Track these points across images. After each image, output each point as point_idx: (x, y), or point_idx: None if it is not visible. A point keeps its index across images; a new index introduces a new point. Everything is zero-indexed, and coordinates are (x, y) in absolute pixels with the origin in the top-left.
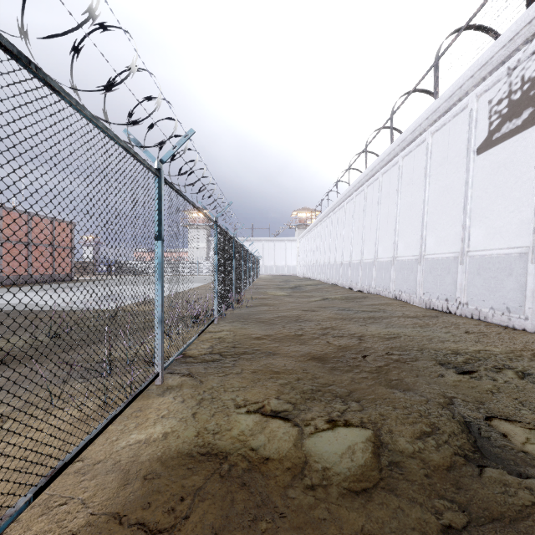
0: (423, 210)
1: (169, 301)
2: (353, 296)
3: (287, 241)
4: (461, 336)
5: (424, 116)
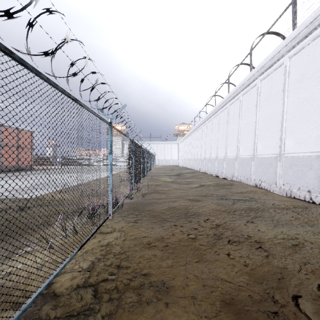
0: (281, 118)
1: (84, 189)
2: (222, 183)
3: (172, 144)
4: None
5: (283, 44)
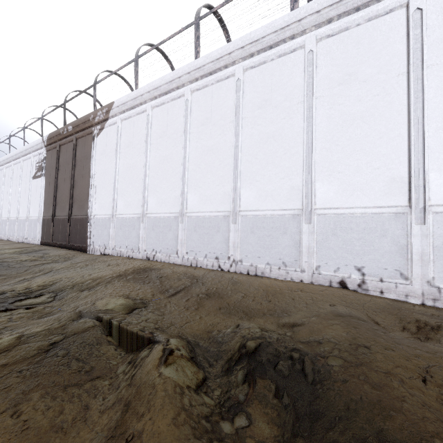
0: (19, 195)
1: None
2: None
3: None
4: (3, 247)
5: (19, 151)
